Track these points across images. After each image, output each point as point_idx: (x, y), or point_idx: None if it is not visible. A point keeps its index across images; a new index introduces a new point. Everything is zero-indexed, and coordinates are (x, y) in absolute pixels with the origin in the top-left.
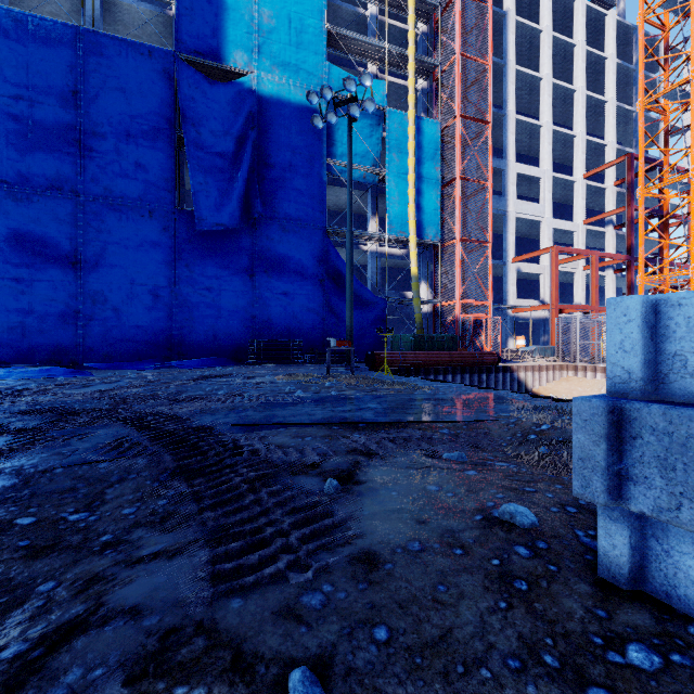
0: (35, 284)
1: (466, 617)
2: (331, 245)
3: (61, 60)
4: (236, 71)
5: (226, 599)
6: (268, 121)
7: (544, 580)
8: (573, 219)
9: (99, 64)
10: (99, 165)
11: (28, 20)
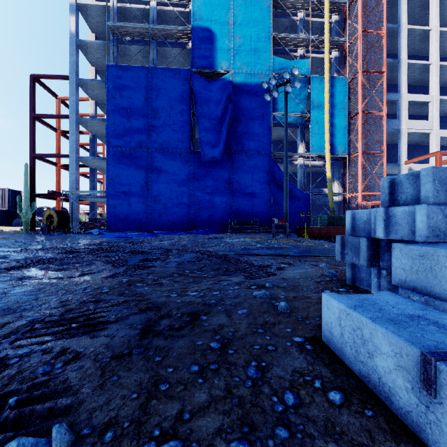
0: (131, 193)
1: (305, 284)
2: (275, 163)
3: (141, 85)
4: (222, 72)
5: (249, 280)
6: (238, 97)
7: (330, 283)
8: None
9: (157, 83)
10: (157, 133)
11: (128, 69)
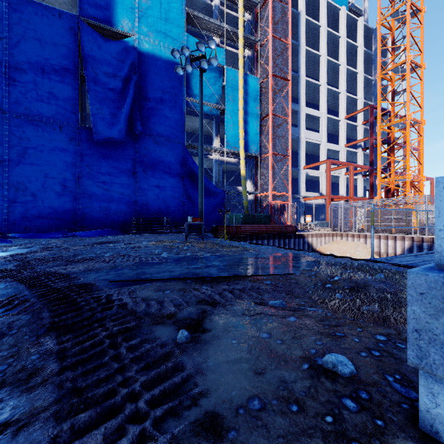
0: None
1: None
2: (188, 154)
3: None
4: (123, 33)
5: None
6: (145, 69)
7: (377, 440)
8: (338, 144)
9: (20, 19)
10: (20, 91)
11: None
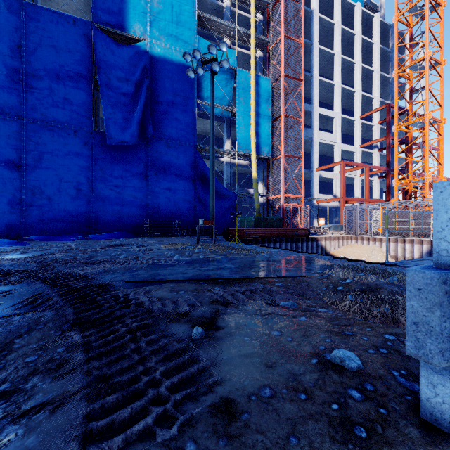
0: None
1: None
2: (200, 157)
3: (8, 23)
4: (135, 37)
5: None
6: (157, 73)
7: (379, 425)
8: (353, 144)
9: (37, 27)
10: (37, 98)
11: None
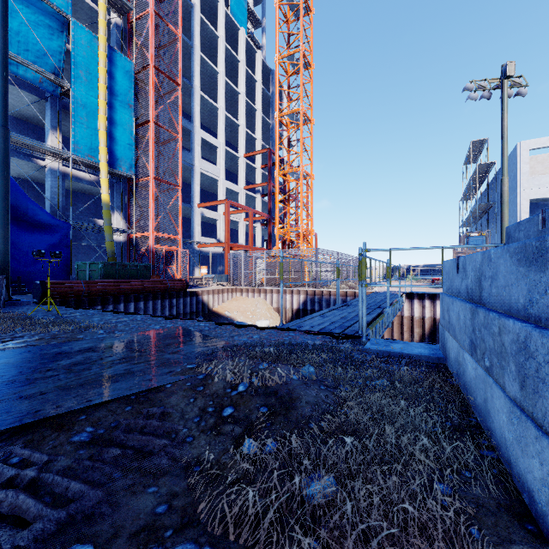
0: None
1: None
2: None
3: None
4: None
5: None
6: None
7: None
8: (238, 185)
9: None
10: None
11: None
